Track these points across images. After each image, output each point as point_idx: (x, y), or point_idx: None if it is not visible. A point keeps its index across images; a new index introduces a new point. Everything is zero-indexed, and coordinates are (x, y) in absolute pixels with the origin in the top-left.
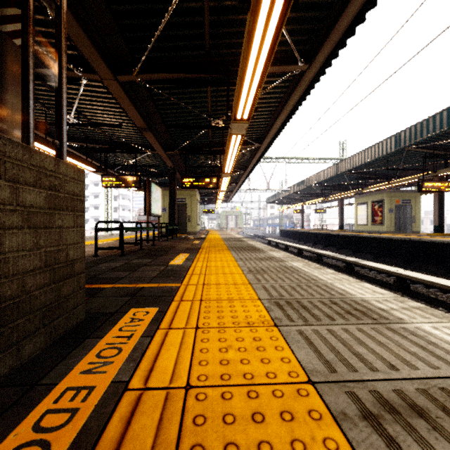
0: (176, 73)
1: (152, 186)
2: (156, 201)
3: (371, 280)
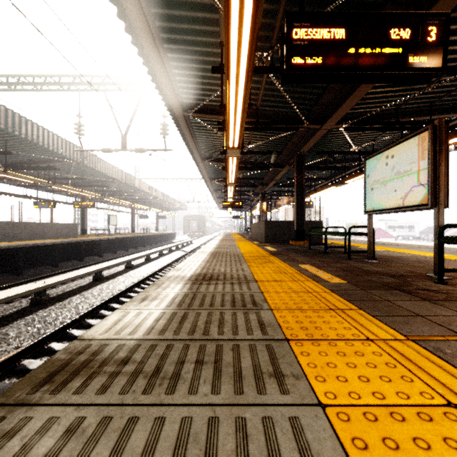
0: (275, 131)
1: (369, 165)
2: (389, 181)
3: (15, 318)
